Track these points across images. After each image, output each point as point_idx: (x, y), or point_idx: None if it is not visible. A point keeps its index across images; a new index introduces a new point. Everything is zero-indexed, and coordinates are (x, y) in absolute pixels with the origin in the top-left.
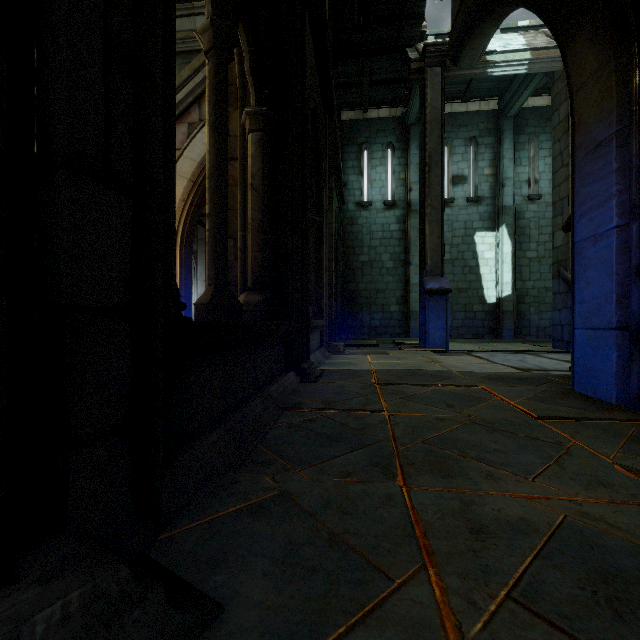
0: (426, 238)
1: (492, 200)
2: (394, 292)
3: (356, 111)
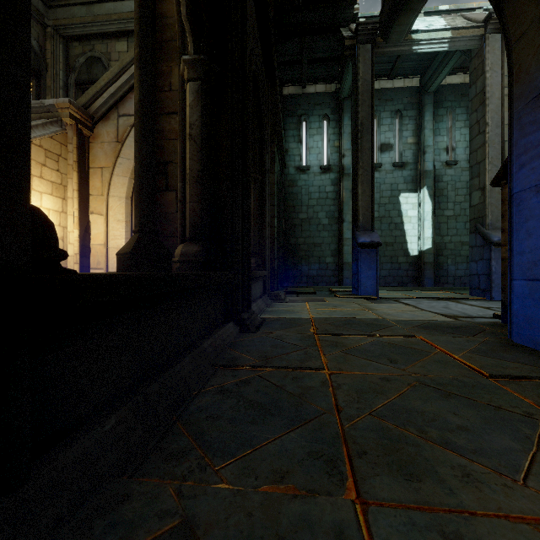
0: (358, 197)
1: (415, 165)
2: (329, 246)
3: (296, 86)
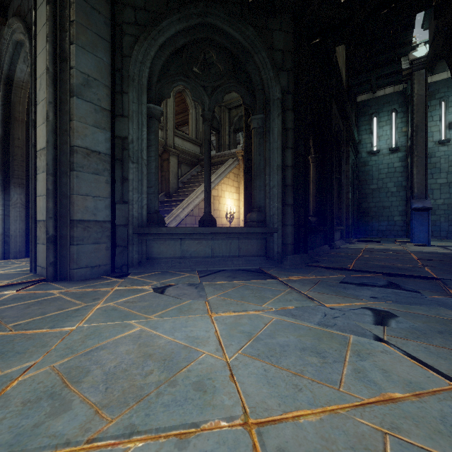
0: (413, 176)
1: None
2: (397, 208)
3: (367, 94)
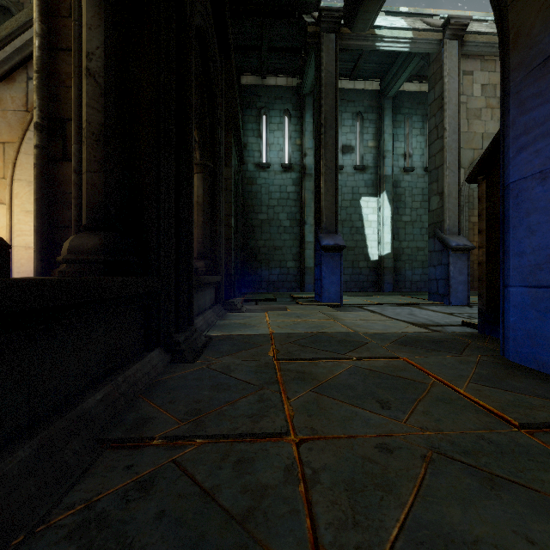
0: (322, 196)
1: (375, 169)
2: (291, 249)
3: (255, 76)
